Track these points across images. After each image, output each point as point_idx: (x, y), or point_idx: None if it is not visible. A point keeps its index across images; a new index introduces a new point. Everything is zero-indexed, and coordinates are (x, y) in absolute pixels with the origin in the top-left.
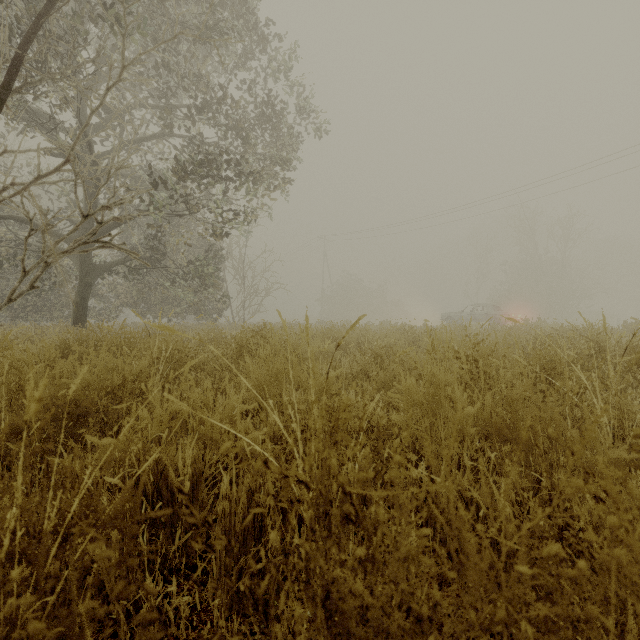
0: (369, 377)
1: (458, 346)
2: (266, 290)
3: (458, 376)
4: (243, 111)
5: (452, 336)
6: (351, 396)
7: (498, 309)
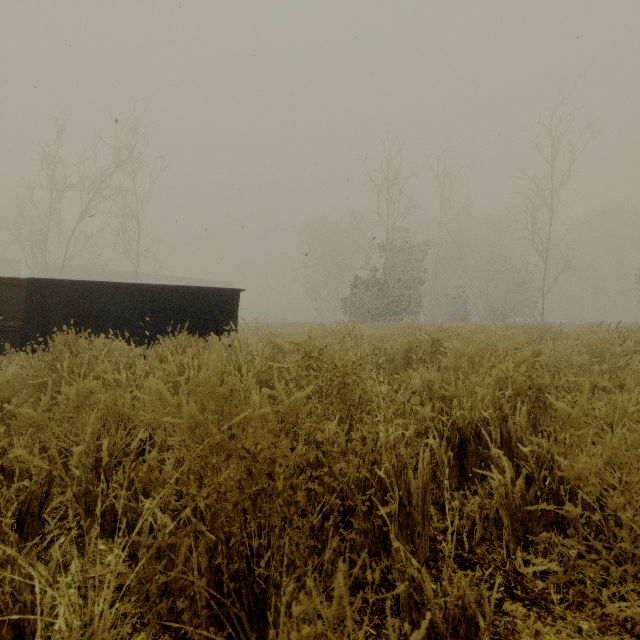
0: None
1: None
2: None
3: None
4: None
5: None
6: None
7: None
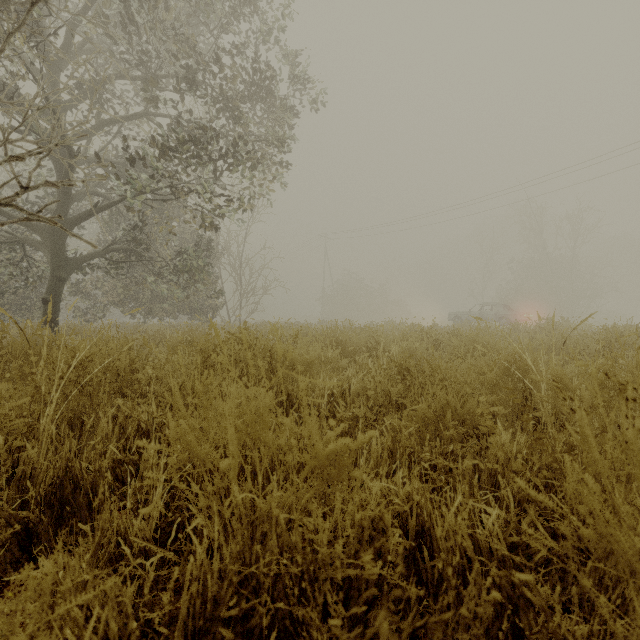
0: (391, 400)
1: (521, 356)
2: (264, 288)
3: (524, 400)
4: (235, 88)
5: (491, 339)
6: (373, 447)
7: (508, 308)
